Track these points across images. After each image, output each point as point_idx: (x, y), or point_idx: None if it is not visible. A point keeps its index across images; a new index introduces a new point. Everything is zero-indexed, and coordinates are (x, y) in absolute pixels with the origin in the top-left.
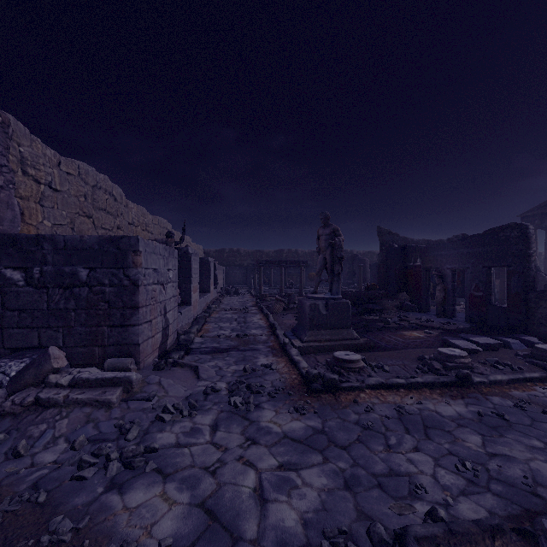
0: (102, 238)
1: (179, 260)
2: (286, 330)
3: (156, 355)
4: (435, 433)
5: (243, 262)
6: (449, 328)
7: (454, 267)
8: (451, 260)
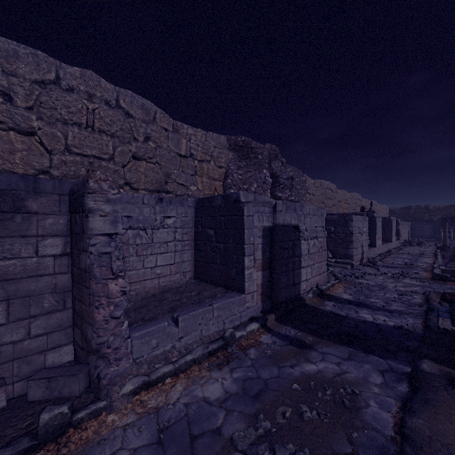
0: (338, 216)
1: (368, 221)
2: None
3: (358, 263)
4: None
5: (432, 217)
6: None
7: None
8: None
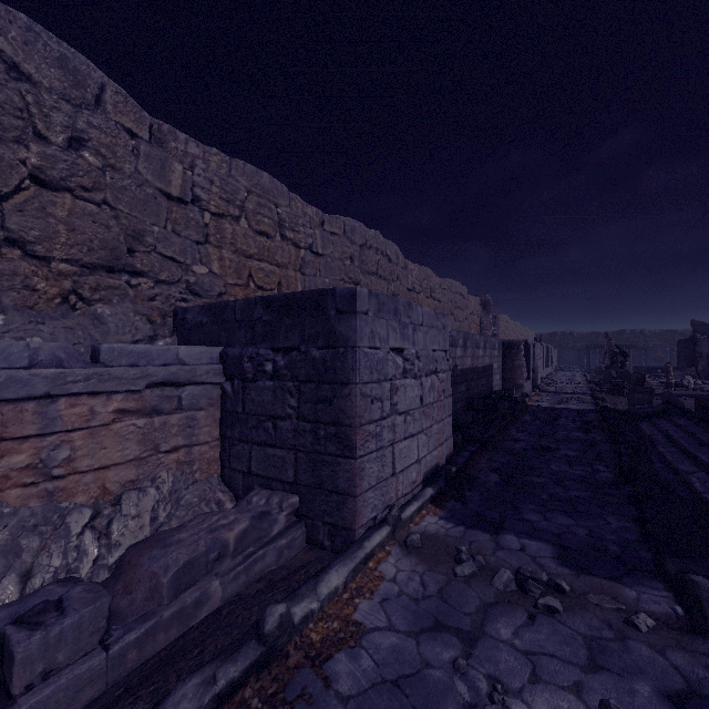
0: None
1: None
2: None
3: None
4: None
5: (576, 344)
6: None
7: (706, 351)
8: (705, 348)
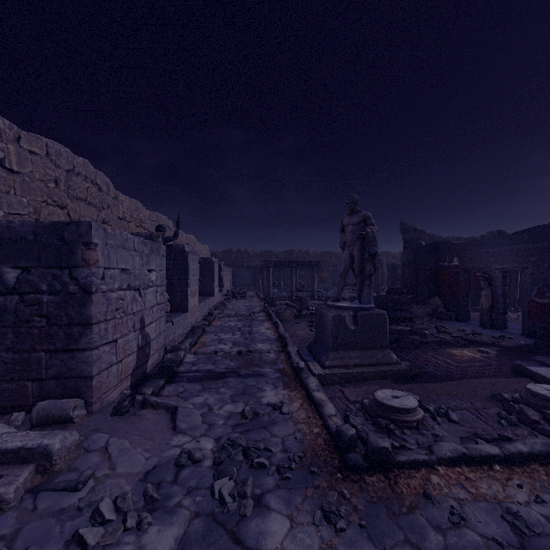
0: (41, 224)
1: (174, 259)
2: (300, 344)
3: (127, 384)
4: None
5: (251, 263)
6: (508, 345)
7: (505, 267)
8: (502, 258)
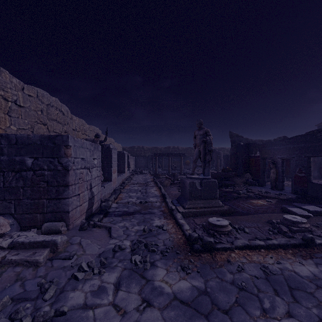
0: (43, 136)
1: (104, 152)
2: (173, 198)
3: (84, 217)
4: (300, 295)
5: (145, 154)
6: (282, 198)
7: (283, 157)
8: (281, 152)
